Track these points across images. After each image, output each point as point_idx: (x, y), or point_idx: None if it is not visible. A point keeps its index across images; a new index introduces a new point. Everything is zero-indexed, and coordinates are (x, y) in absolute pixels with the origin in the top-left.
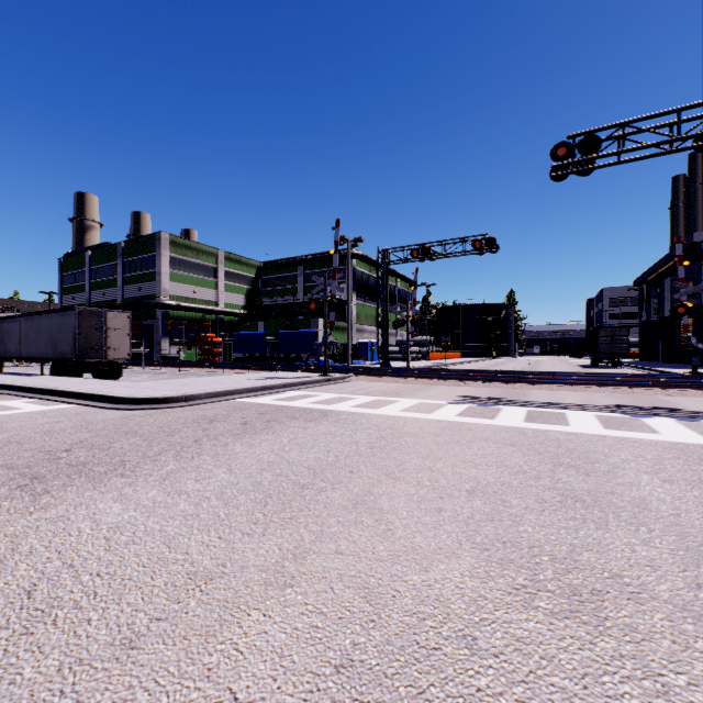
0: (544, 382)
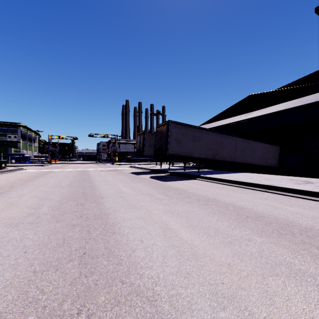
0: (87, 163)
